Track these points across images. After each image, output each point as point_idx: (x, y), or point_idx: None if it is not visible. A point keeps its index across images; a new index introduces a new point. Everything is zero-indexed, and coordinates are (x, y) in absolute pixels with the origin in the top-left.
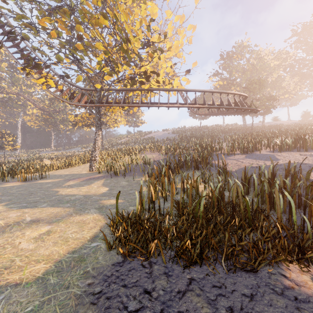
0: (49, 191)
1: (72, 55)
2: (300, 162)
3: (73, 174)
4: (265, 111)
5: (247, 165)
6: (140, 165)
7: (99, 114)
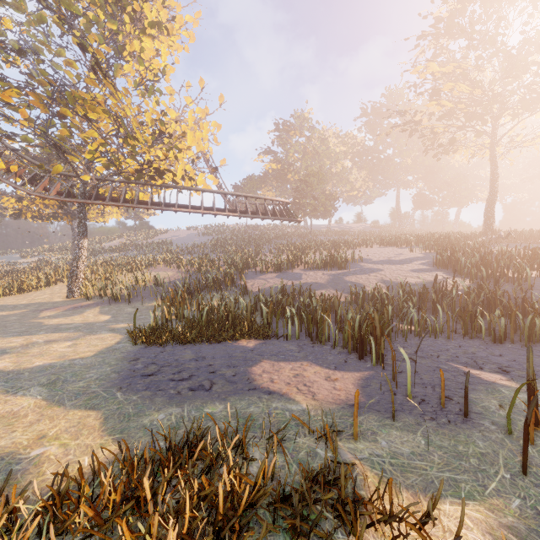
0: (29, 323)
1: (53, 144)
2: (316, 281)
3: (40, 304)
4: (326, 213)
5: (271, 285)
6: (150, 287)
7: (83, 213)
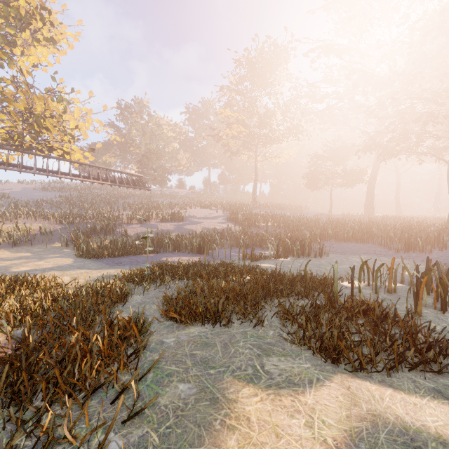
0: None
1: None
2: (168, 229)
3: None
4: (162, 182)
5: (140, 231)
6: (37, 235)
7: None
